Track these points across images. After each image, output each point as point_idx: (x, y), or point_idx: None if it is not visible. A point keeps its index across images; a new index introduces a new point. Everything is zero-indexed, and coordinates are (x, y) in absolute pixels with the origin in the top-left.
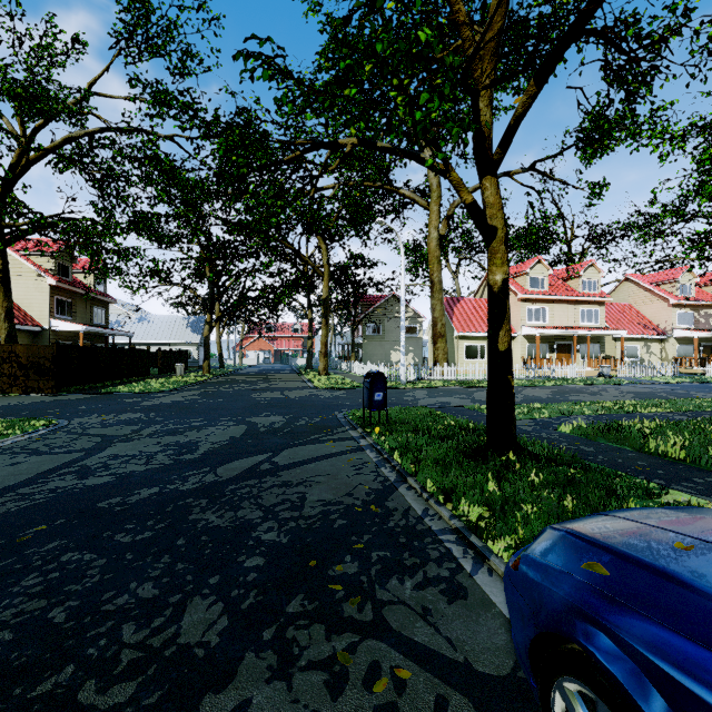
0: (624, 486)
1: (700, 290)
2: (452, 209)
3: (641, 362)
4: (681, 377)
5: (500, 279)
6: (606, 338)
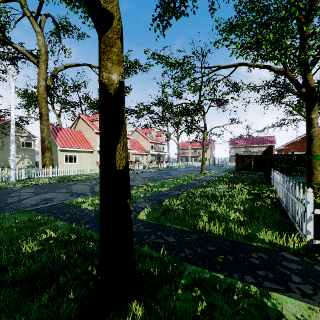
0: (249, 309)
1: (156, 138)
2: (56, 72)
3: (141, 163)
4: (154, 169)
5: (116, 79)
6: (130, 153)
